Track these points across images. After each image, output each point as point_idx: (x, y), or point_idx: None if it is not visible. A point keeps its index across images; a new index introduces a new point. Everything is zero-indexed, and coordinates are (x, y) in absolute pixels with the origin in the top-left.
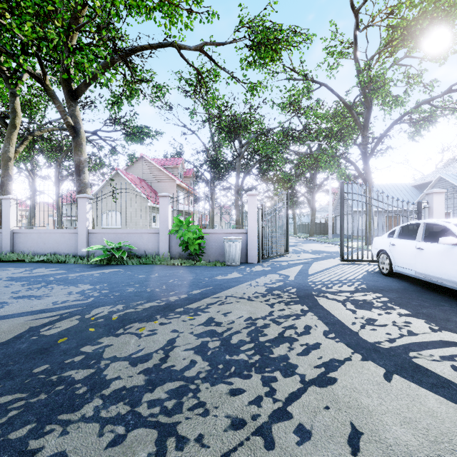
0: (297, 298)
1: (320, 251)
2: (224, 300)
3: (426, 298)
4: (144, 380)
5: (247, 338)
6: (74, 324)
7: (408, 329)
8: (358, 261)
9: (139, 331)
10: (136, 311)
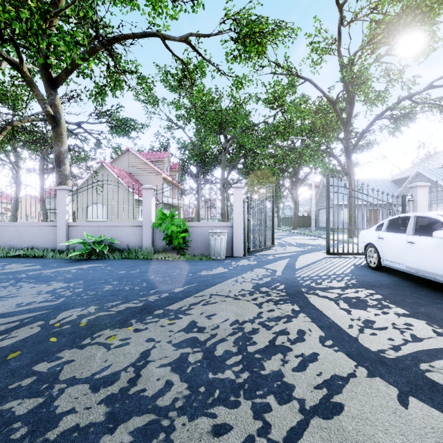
0: (286, 296)
1: (305, 244)
2: (208, 300)
3: (420, 295)
4: (104, 414)
5: (234, 347)
6: (34, 332)
7: (411, 333)
8: (343, 254)
9: (109, 341)
10: (110, 314)
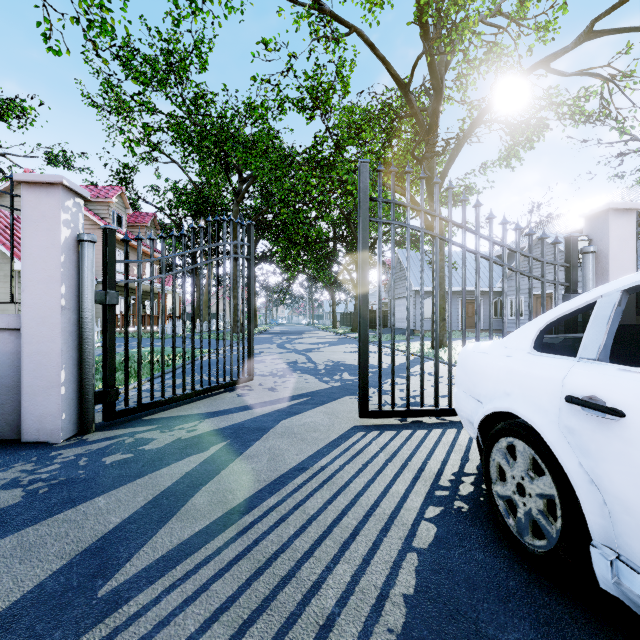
0: None
1: (343, 367)
2: None
3: None
4: None
5: None
6: None
7: None
8: (410, 415)
9: None
10: None
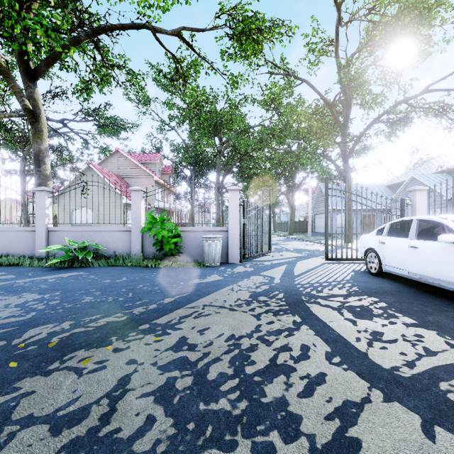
0: (286, 306)
1: (302, 250)
2: (201, 311)
3: (426, 302)
4: None
5: (229, 369)
6: None
7: (423, 346)
8: (342, 260)
9: (81, 365)
10: (86, 331)
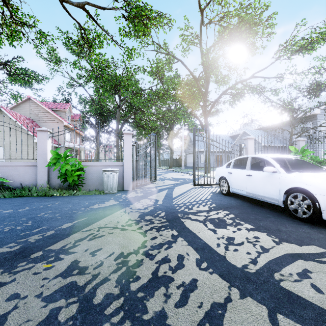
0: (167, 222)
1: (178, 178)
2: (96, 233)
3: (257, 212)
4: None
5: (116, 288)
6: None
7: (260, 245)
8: (204, 185)
9: None
10: None
